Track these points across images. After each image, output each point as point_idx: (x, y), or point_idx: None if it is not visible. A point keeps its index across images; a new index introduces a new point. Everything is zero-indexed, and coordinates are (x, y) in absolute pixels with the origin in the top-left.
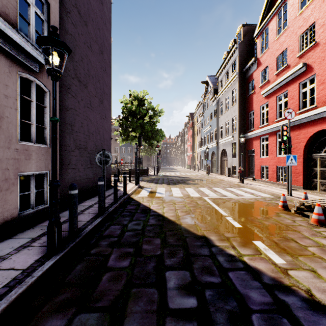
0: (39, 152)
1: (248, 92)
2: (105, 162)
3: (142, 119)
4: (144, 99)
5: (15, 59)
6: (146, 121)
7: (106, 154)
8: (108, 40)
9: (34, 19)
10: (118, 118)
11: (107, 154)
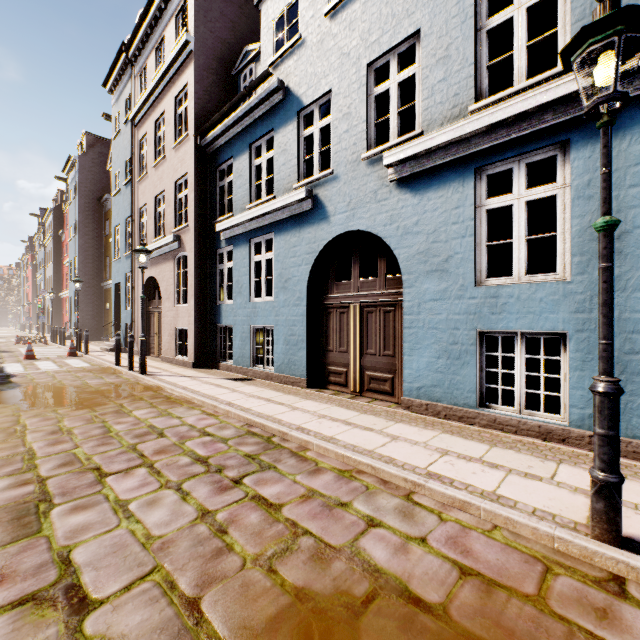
0: None
1: (63, 256)
2: None
3: None
4: None
5: None
6: None
7: None
8: None
9: None
10: None
11: None
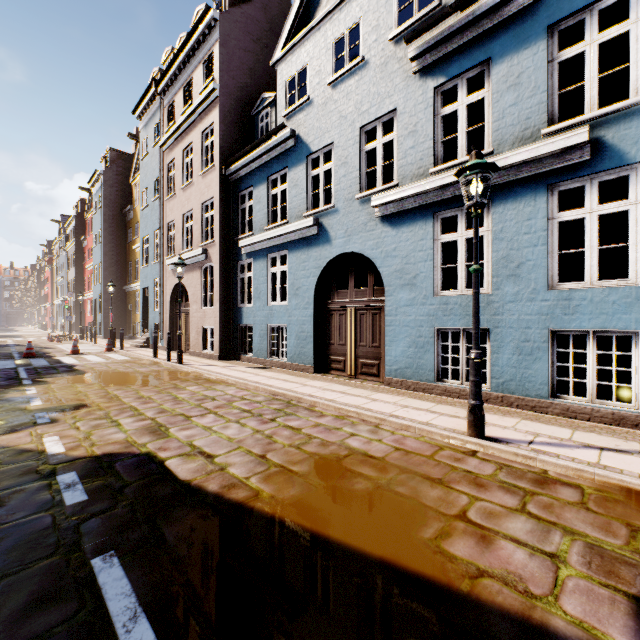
0: None
1: (85, 260)
2: None
3: None
4: None
5: None
6: None
7: None
8: None
9: None
10: None
11: None
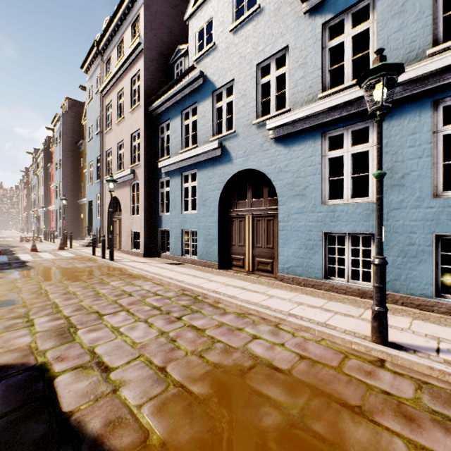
0: None
1: (50, 181)
2: None
3: None
4: None
5: None
6: None
7: None
8: None
9: None
10: None
11: None
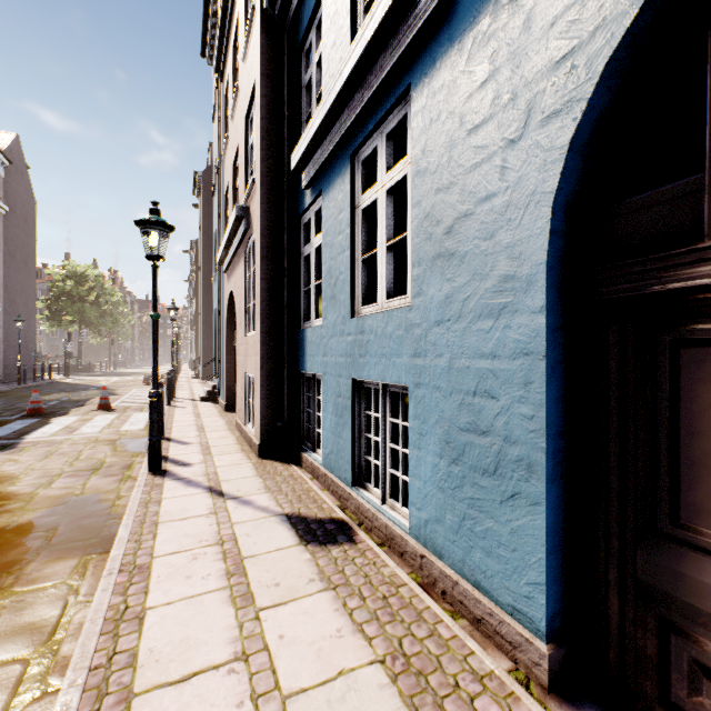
0: None
1: None
2: (38, 357)
3: (83, 301)
4: (88, 274)
5: None
6: (91, 303)
7: (38, 353)
8: (34, 245)
9: None
10: (42, 270)
11: (39, 353)
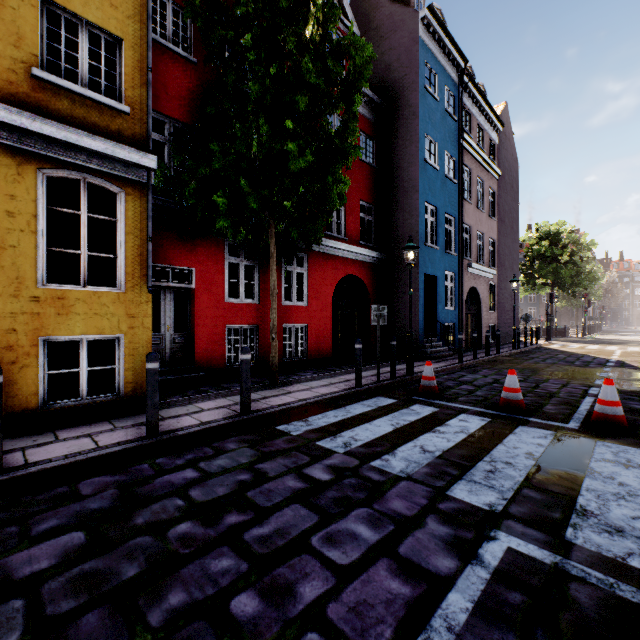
0: (492, 315)
1: None
2: (527, 319)
3: (556, 261)
4: (560, 232)
5: (488, 278)
6: (564, 262)
7: (528, 315)
8: (516, 209)
9: (490, 253)
10: None
11: (528, 315)
